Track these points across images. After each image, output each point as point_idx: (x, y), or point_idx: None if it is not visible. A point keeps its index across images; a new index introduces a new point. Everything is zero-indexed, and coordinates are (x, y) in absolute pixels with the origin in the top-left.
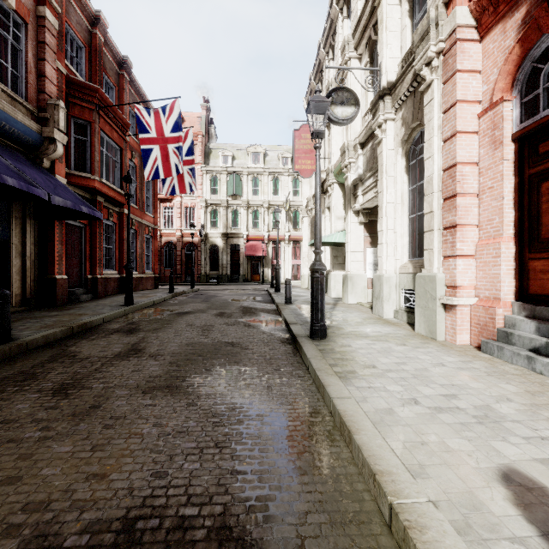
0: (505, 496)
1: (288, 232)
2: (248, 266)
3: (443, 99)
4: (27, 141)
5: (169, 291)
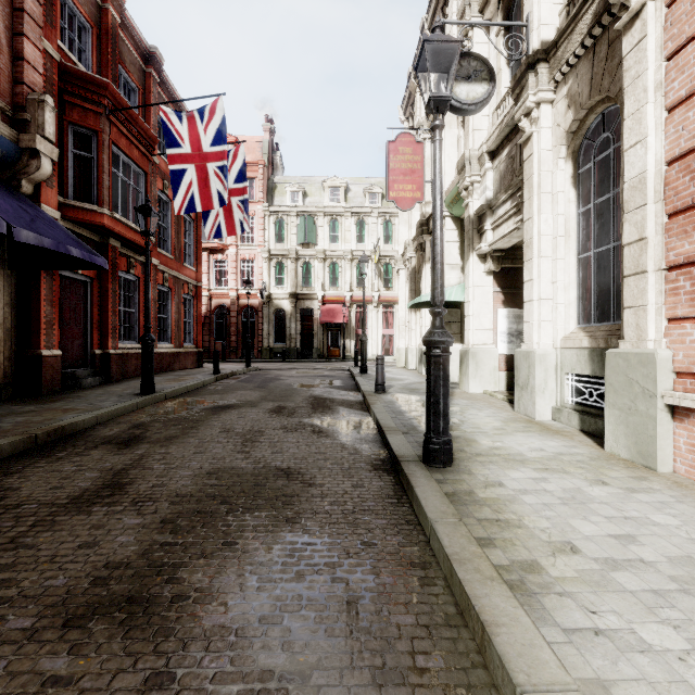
0: None
1: (377, 292)
2: (324, 337)
3: (669, 33)
4: None
5: (213, 371)
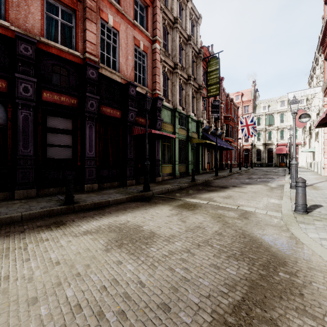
0: None
1: (303, 140)
2: (277, 158)
3: None
4: (219, 134)
5: (246, 168)
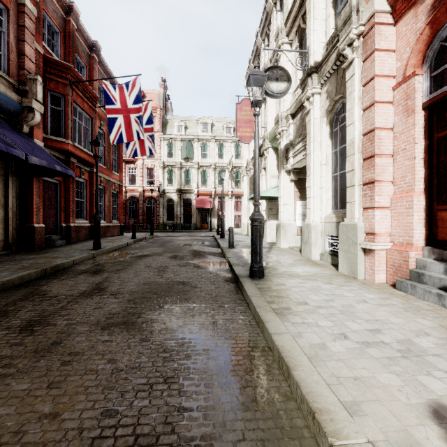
0: (439, 434)
1: (231, 189)
2: (198, 216)
3: (363, 75)
4: (9, 110)
5: (132, 237)
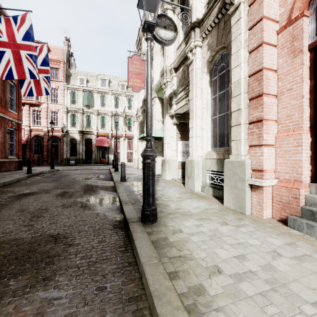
0: None
1: (125, 132)
2: (98, 153)
3: (250, 18)
4: None
5: (27, 172)
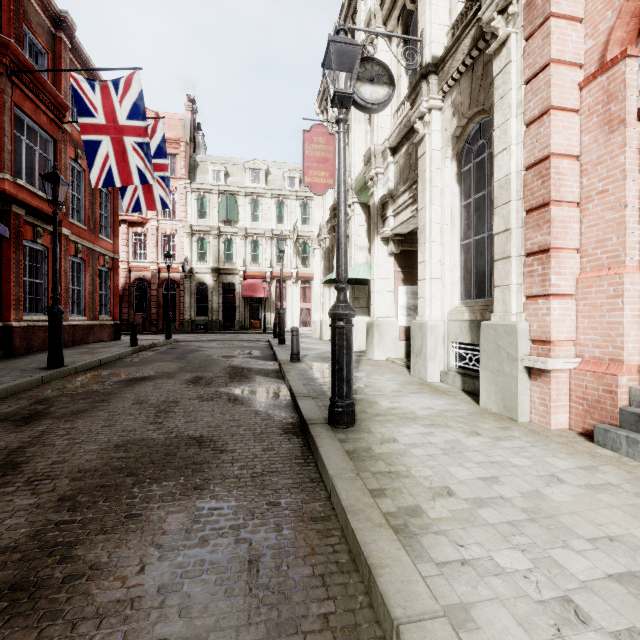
0: None
1: (296, 269)
2: (245, 310)
3: (527, 62)
4: None
5: (130, 344)
